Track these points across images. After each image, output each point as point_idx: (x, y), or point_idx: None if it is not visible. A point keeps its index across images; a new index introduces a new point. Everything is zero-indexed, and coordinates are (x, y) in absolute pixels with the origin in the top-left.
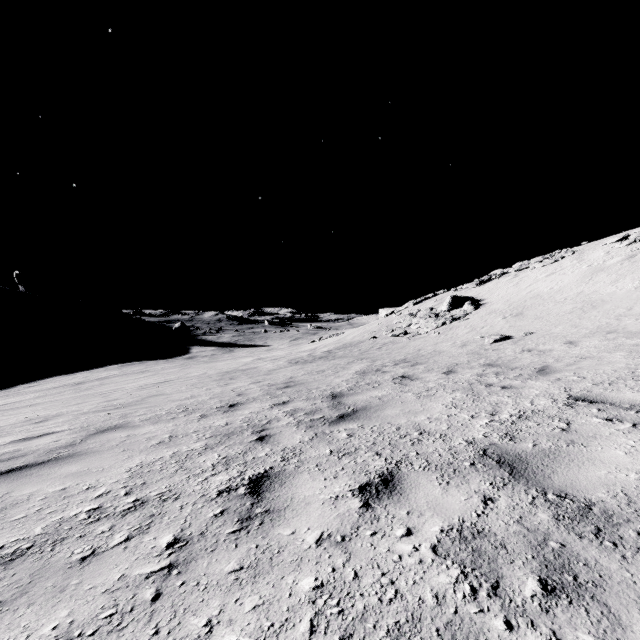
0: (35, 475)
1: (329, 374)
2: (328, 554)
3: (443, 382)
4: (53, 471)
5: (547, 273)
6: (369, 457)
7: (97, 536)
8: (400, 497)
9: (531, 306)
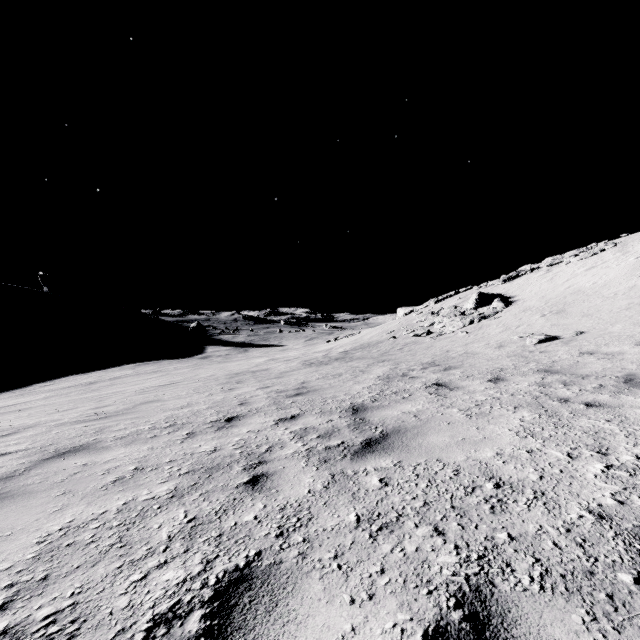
0: None
1: (347, 379)
2: None
3: (495, 394)
4: None
5: (586, 267)
6: (425, 539)
7: None
8: None
9: (574, 302)
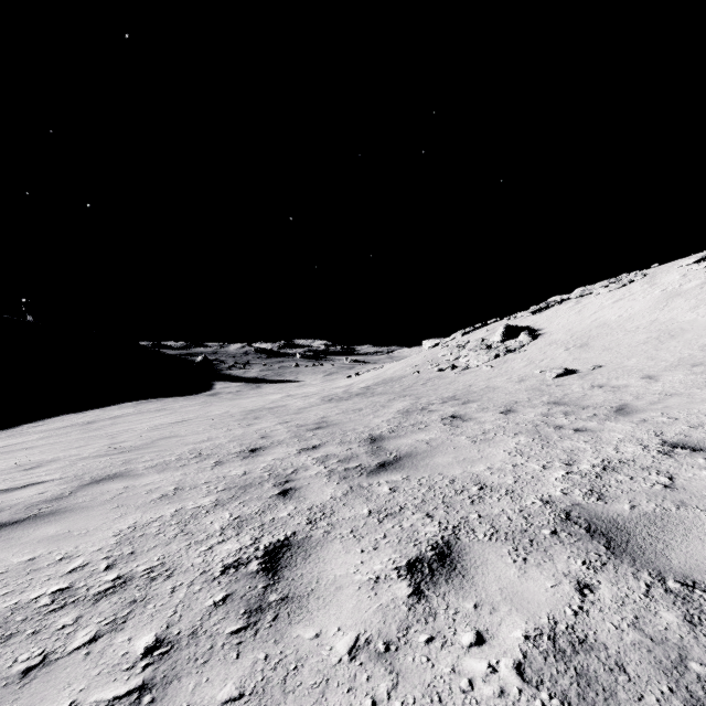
0: (3, 539)
1: (367, 413)
2: (366, 674)
3: (502, 423)
4: (26, 533)
5: (614, 299)
6: (418, 520)
7: (55, 633)
8: (462, 581)
9: (597, 336)
